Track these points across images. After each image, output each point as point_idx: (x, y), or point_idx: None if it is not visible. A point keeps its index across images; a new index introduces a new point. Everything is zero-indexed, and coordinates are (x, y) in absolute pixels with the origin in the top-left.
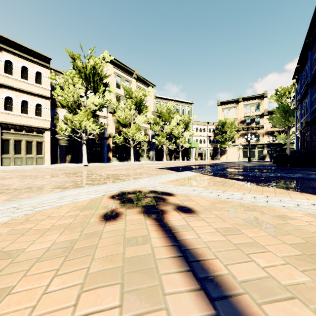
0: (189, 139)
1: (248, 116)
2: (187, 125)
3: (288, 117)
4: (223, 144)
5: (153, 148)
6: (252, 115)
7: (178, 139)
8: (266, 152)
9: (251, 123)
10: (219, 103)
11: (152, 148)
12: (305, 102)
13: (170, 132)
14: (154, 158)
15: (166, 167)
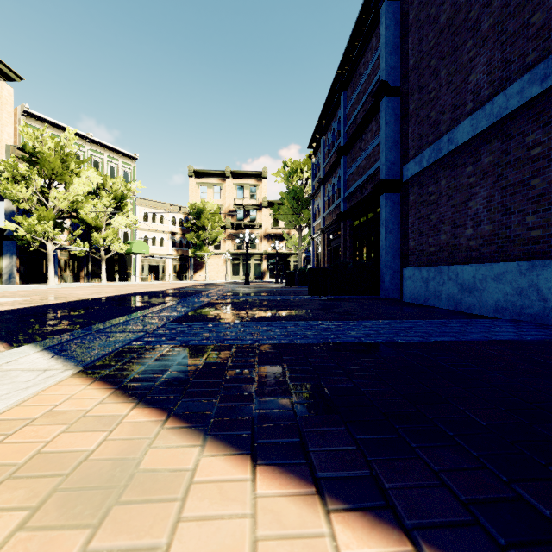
0: (128, 236)
1: (240, 205)
2: (122, 202)
3: (301, 209)
4: (199, 251)
5: (14, 250)
6: (246, 203)
7: (97, 232)
8: (265, 267)
9: (244, 217)
10: (193, 173)
11: (10, 250)
12: (332, 183)
13: (70, 210)
14: (16, 277)
15: (3, 310)
